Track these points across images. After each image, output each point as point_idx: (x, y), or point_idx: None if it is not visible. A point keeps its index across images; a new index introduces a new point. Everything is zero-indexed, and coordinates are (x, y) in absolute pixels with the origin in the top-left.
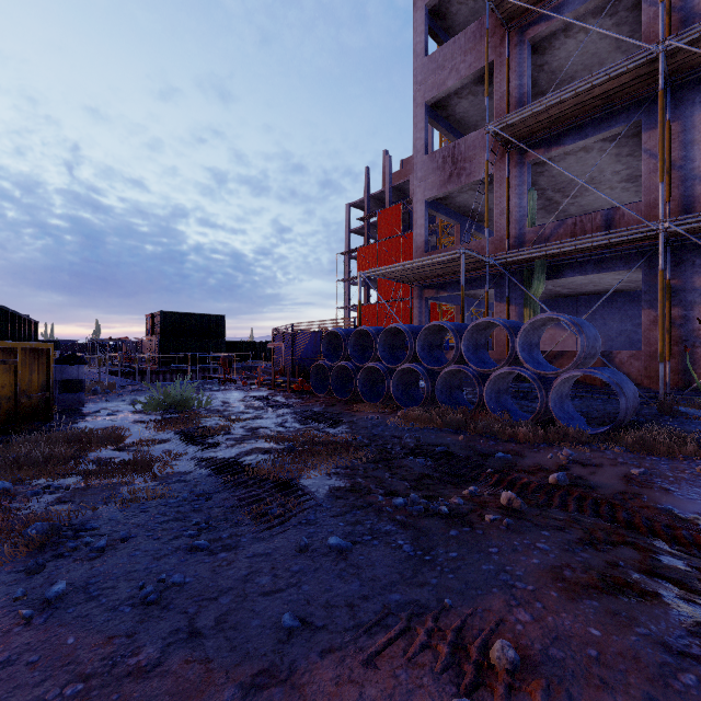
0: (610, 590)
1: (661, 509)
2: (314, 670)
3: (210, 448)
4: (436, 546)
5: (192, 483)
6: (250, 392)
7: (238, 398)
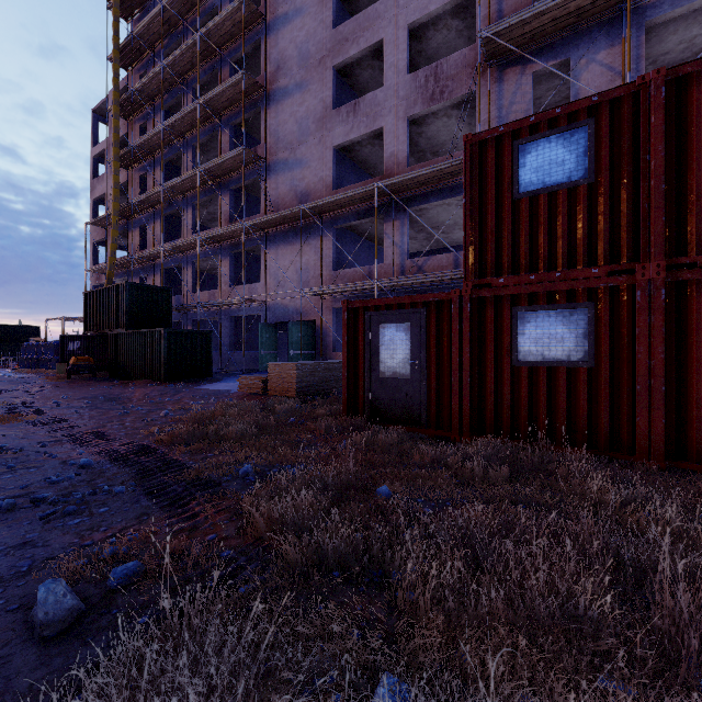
0: None
1: None
2: None
3: None
4: None
5: None
6: None
7: None
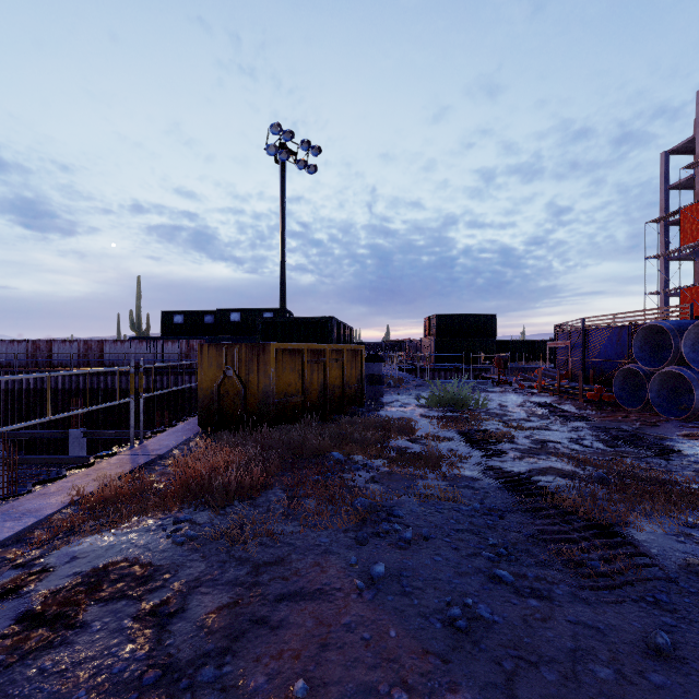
0: None
1: None
2: None
3: (495, 456)
4: None
5: (481, 493)
6: (529, 397)
7: (515, 402)
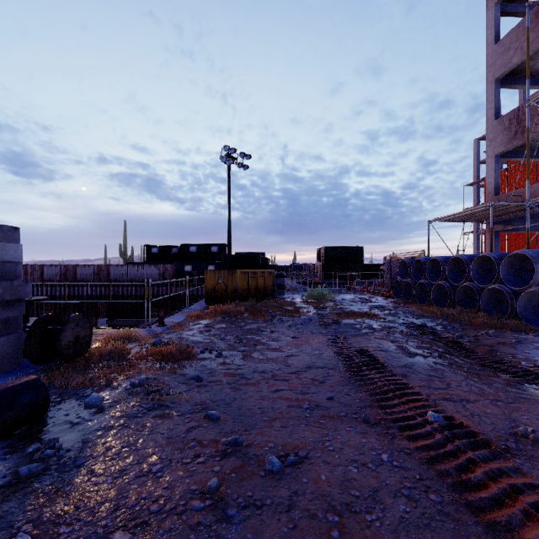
0: (389, 341)
1: (489, 350)
2: (311, 335)
3: (321, 311)
4: (360, 333)
5: (309, 317)
6: (359, 295)
7: (351, 297)
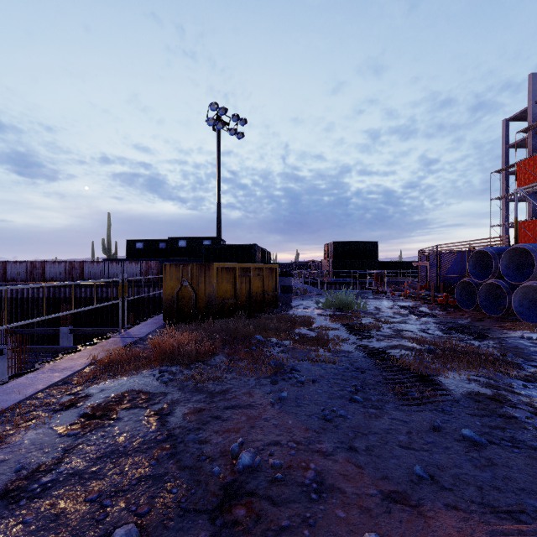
0: None
1: None
2: (438, 513)
3: (365, 339)
4: None
5: (352, 359)
6: (397, 302)
7: (387, 305)
